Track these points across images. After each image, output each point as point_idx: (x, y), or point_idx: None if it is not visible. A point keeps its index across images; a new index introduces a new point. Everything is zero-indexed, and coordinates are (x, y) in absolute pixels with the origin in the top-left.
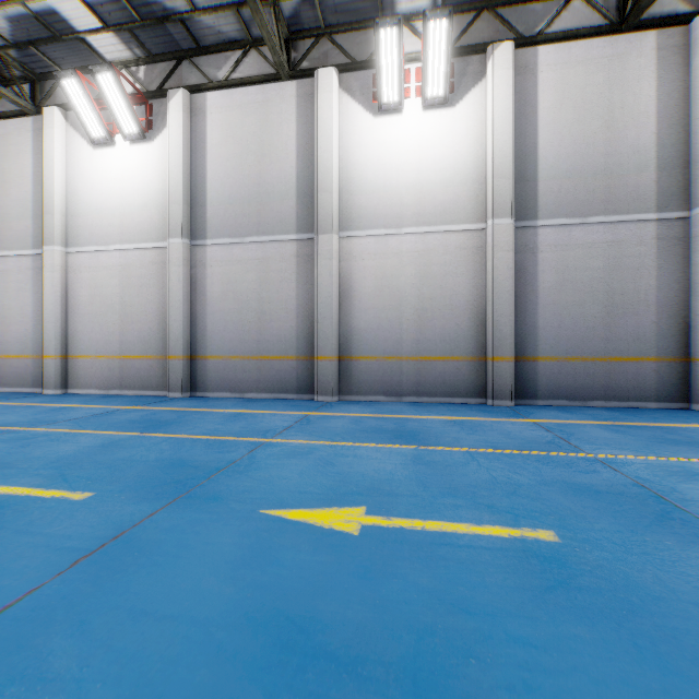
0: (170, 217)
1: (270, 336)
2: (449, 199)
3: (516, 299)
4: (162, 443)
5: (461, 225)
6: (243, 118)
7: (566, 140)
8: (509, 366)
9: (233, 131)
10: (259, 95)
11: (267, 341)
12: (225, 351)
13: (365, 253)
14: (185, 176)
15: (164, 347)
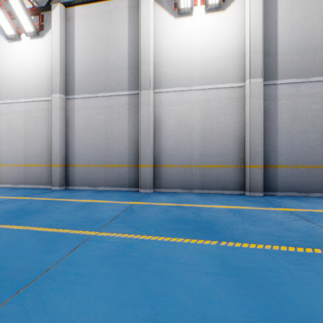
0: (53, 81)
1: (112, 153)
2: (221, 68)
3: (263, 129)
4: (3, 239)
5: (229, 84)
6: (96, 22)
7: (295, 29)
8: (260, 171)
9: (90, 30)
10: (105, 8)
11: (110, 155)
12: (85, 161)
13: (169, 102)
14: (61, 57)
15: (50, 159)
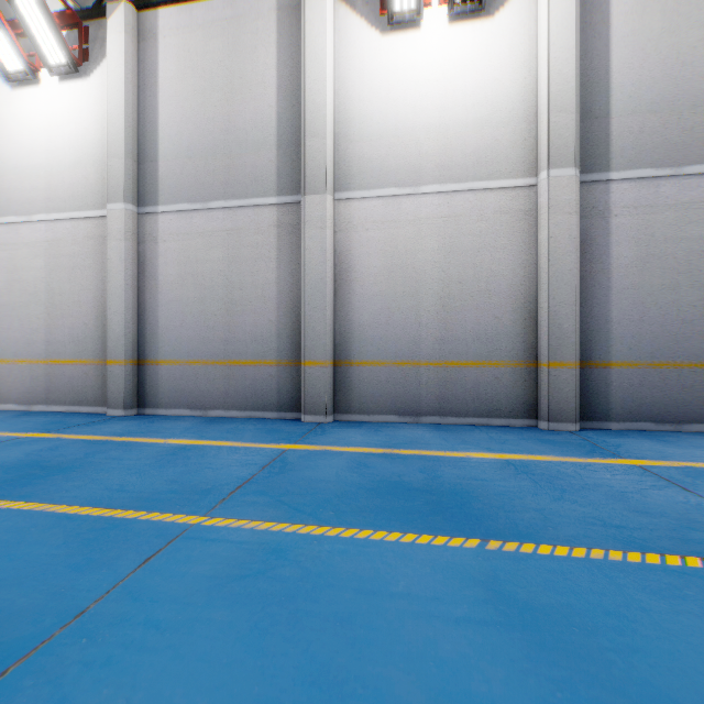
0: (109, 175)
1: (241, 334)
2: (485, 145)
3: (579, 282)
4: None
5: (502, 180)
6: (205, 42)
7: (650, 59)
8: (572, 375)
9: (192, 60)
10: (227, 11)
11: (237, 340)
12: (182, 353)
13: (369, 221)
14: (128, 120)
15: (103, 349)
